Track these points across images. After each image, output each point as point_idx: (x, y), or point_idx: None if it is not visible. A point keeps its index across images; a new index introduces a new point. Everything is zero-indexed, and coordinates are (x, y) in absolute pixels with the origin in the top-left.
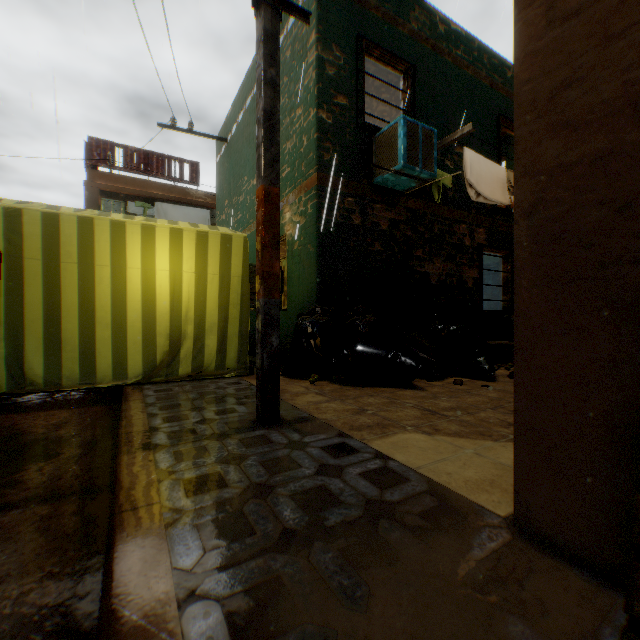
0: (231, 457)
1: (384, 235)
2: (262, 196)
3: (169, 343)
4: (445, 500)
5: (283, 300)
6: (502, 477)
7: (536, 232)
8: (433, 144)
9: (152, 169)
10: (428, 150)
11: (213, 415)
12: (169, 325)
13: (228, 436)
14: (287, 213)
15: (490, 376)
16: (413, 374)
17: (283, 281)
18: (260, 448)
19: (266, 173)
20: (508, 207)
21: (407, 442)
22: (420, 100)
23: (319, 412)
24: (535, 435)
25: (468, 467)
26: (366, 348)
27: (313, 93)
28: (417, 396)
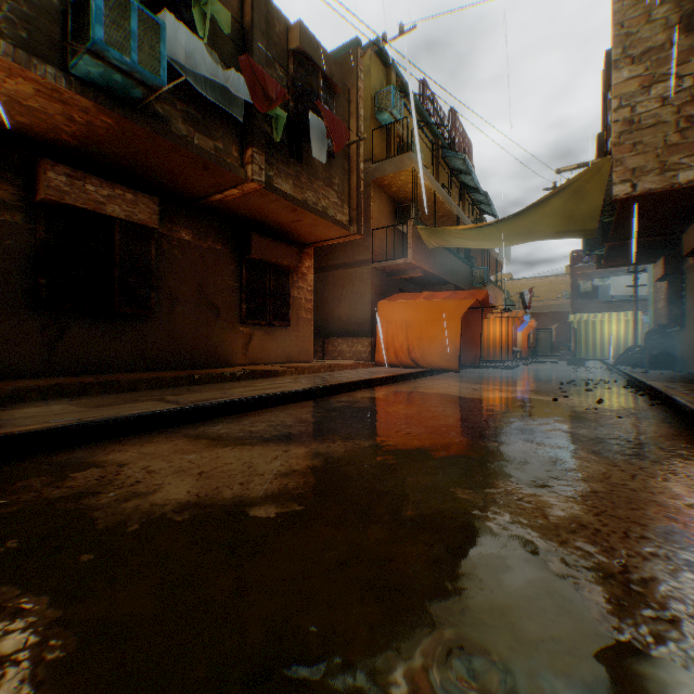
0: None
1: None
2: (632, 321)
3: (614, 350)
4: None
5: None
6: None
7: None
8: None
9: None
10: None
11: None
12: (614, 345)
13: None
14: None
15: None
16: None
17: None
18: None
19: (633, 317)
20: None
21: None
22: None
23: None
24: None
25: None
26: None
27: None
28: None
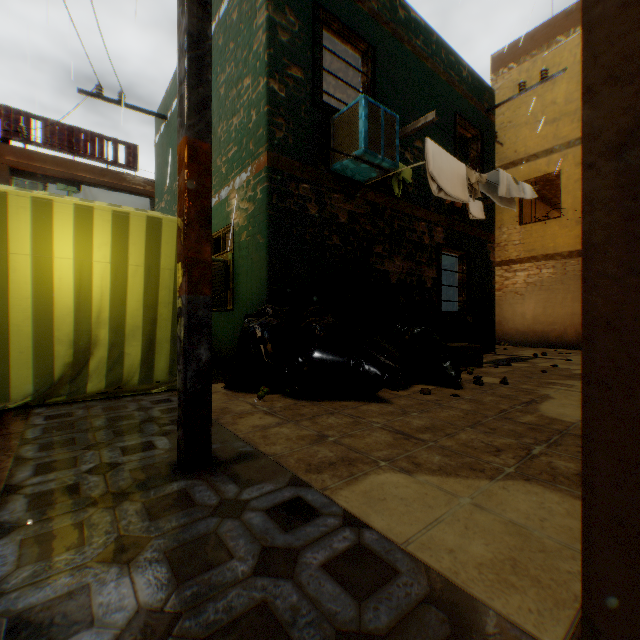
0: (120, 544)
1: (343, 228)
2: (185, 152)
3: (74, 352)
4: (460, 617)
5: (229, 299)
6: (523, 551)
7: (635, 178)
8: (395, 131)
9: (79, 148)
10: (390, 137)
11: (117, 456)
12: (74, 329)
13: (128, 496)
14: (233, 199)
15: (457, 383)
16: (378, 385)
17: (229, 277)
18: (173, 519)
19: (191, 121)
20: (464, 207)
21: (384, 490)
22: (380, 86)
23: (267, 443)
24: (633, 534)
25: (473, 533)
26: (324, 355)
27: (263, 60)
28: (384, 412)
